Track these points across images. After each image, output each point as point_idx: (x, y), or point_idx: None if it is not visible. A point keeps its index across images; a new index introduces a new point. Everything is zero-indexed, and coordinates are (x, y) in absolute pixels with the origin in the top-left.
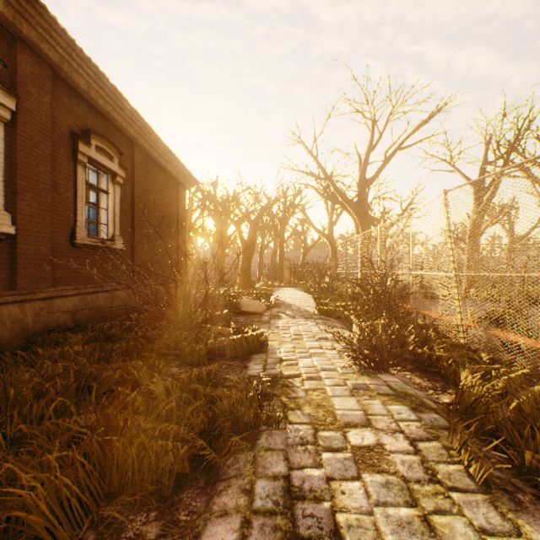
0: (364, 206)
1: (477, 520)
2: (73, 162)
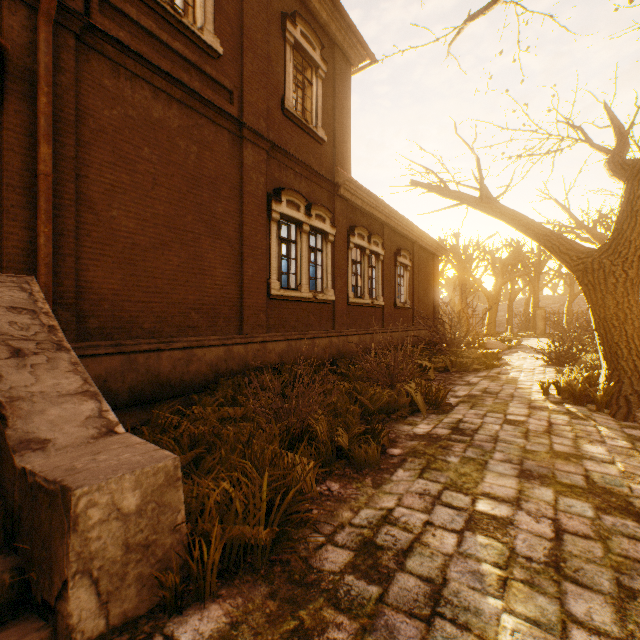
0: None
1: (547, 376)
2: (394, 267)
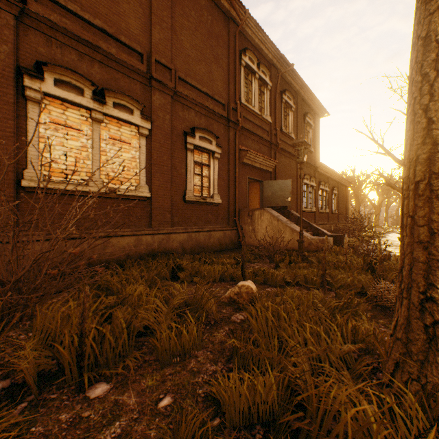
0: None
1: None
2: (331, 195)
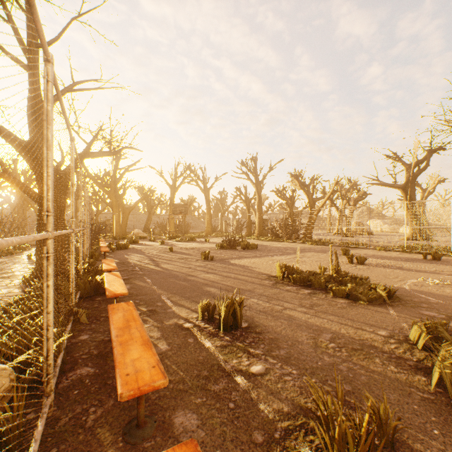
0: (114, 194)
1: None
2: None
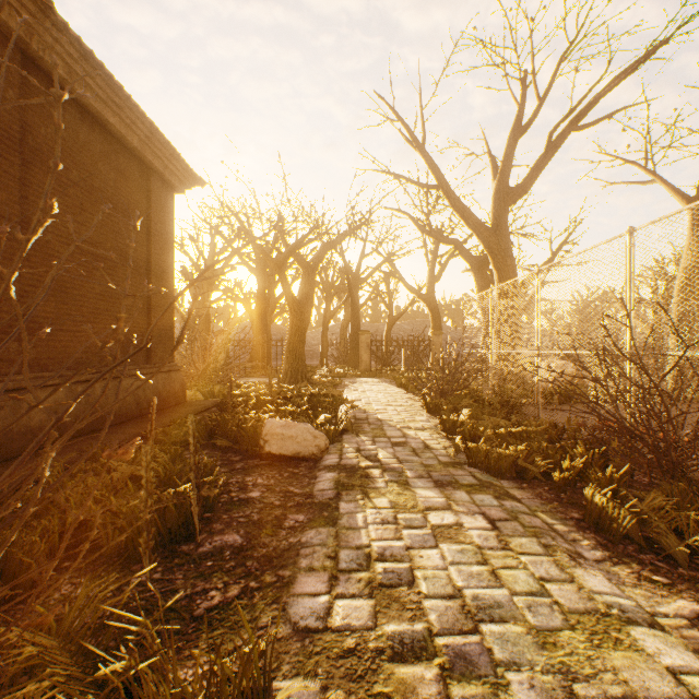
0: (504, 235)
1: None
2: None
